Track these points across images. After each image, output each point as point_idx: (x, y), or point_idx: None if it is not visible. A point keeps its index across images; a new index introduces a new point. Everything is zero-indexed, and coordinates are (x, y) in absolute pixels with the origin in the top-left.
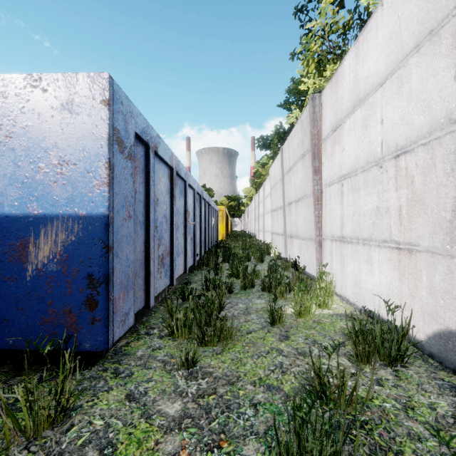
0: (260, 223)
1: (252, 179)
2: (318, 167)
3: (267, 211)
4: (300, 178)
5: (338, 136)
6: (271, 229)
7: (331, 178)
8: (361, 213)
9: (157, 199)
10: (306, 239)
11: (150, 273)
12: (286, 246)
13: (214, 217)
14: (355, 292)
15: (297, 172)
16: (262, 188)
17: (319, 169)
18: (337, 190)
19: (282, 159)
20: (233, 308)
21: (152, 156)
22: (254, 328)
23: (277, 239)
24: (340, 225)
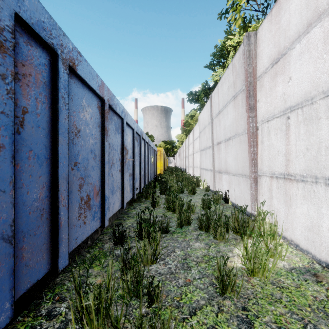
0: (190, 160)
1: (183, 128)
2: (253, 104)
3: (196, 151)
4: (230, 119)
5: (281, 67)
6: (200, 166)
7: (271, 113)
8: (322, 147)
9: (78, 129)
10: (237, 175)
11: (59, 225)
12: (215, 180)
13: (153, 156)
14: (310, 238)
15: (227, 113)
16: (191, 133)
17: (254, 107)
18: (279, 125)
19: (211, 105)
20: (169, 256)
21: (63, 70)
22: (199, 299)
23: (205, 173)
24: (285, 161)
